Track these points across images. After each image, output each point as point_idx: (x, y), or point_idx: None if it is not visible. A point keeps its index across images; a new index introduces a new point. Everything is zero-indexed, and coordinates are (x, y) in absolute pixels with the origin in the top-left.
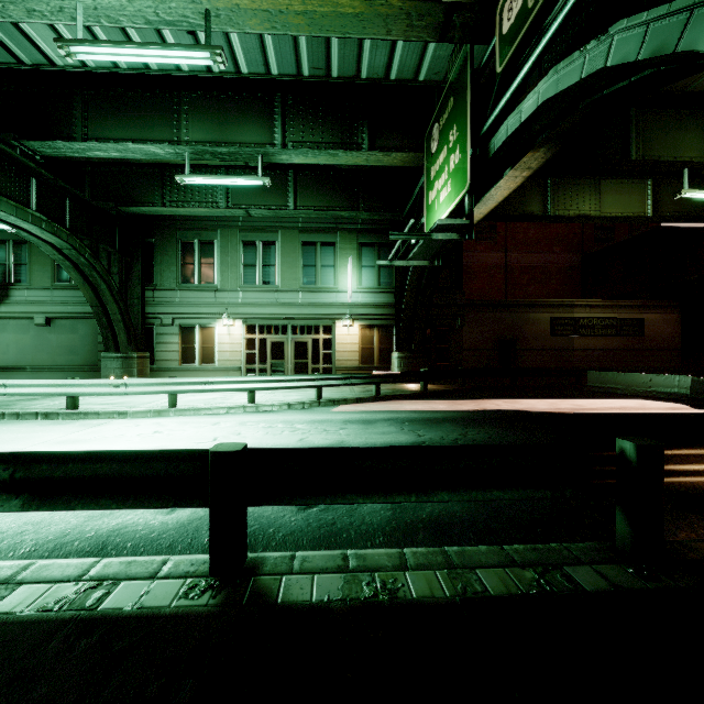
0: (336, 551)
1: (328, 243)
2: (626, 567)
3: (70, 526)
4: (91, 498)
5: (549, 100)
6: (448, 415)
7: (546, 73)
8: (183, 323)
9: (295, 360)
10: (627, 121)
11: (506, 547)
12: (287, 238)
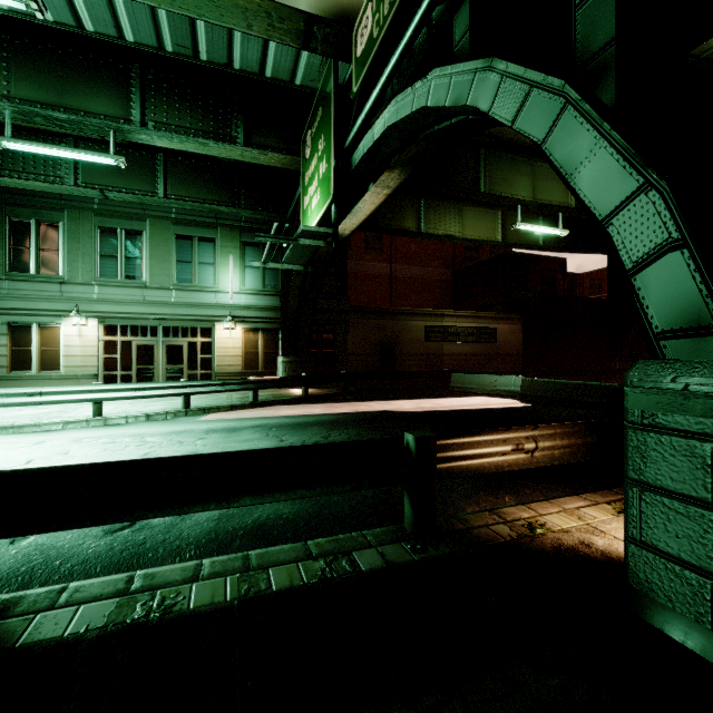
0: (122, 574)
1: (207, 239)
2: (405, 544)
3: None
4: None
5: (392, 127)
6: (320, 418)
7: (389, 101)
8: (13, 321)
9: (167, 365)
10: (478, 158)
11: (310, 542)
12: (157, 228)
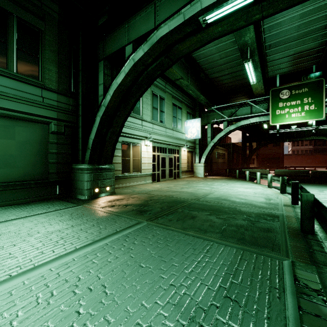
0: None
1: (180, 107)
2: None
3: None
4: None
5: None
6: None
7: None
8: (123, 141)
9: (169, 168)
10: None
11: None
12: (168, 98)
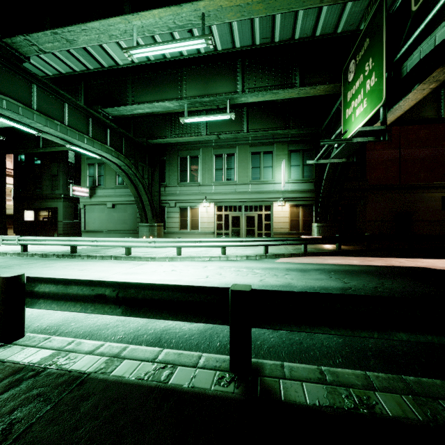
0: (312, 366)
1: (268, 152)
2: None
3: (140, 325)
4: (157, 312)
5: None
6: (362, 268)
7: None
8: (181, 206)
9: (246, 227)
10: None
11: None
12: (242, 150)
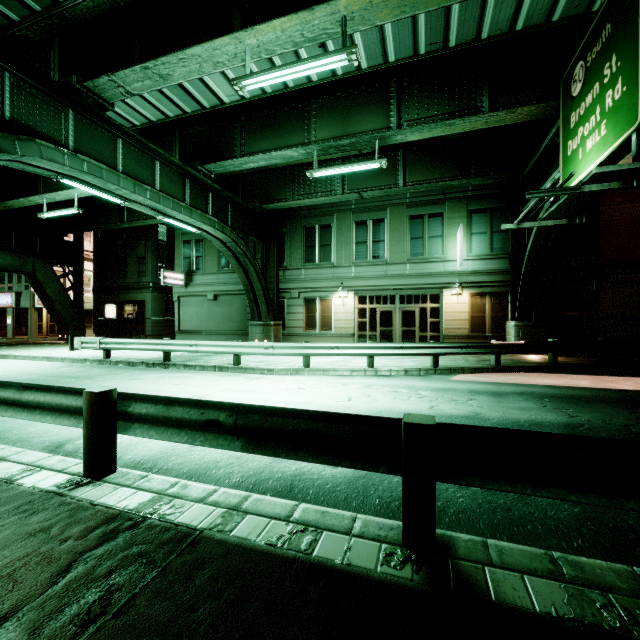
0: (536, 549)
1: (435, 214)
2: None
3: (262, 465)
4: (291, 449)
5: None
6: (598, 393)
7: None
8: (306, 296)
9: (402, 328)
10: None
11: None
12: (395, 214)
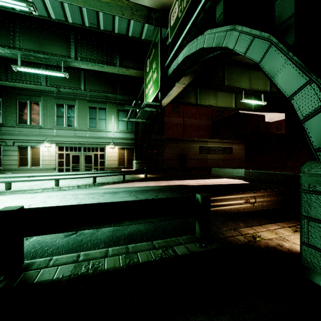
0: (75, 254)
1: (102, 108)
2: (197, 243)
3: None
4: None
5: (187, 57)
6: (153, 188)
7: (186, 45)
8: (20, 145)
9: (85, 164)
10: (224, 70)
11: (154, 241)
12: (81, 104)
